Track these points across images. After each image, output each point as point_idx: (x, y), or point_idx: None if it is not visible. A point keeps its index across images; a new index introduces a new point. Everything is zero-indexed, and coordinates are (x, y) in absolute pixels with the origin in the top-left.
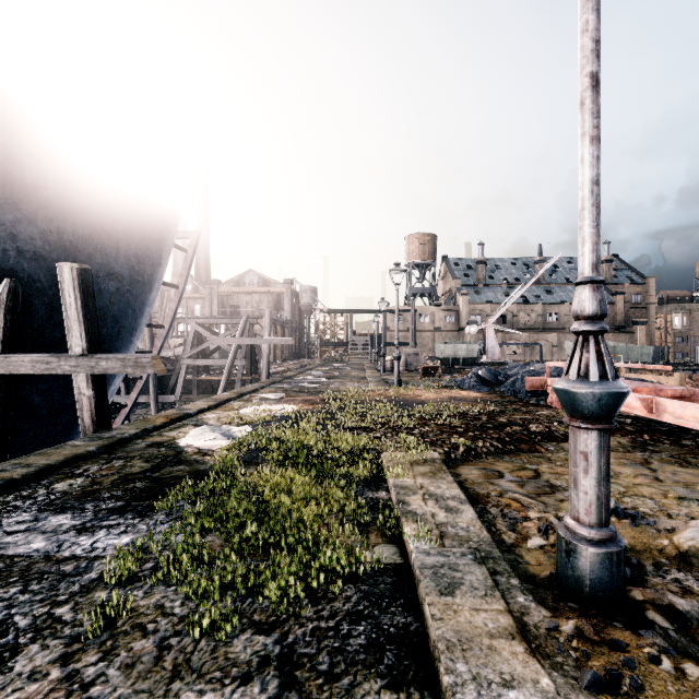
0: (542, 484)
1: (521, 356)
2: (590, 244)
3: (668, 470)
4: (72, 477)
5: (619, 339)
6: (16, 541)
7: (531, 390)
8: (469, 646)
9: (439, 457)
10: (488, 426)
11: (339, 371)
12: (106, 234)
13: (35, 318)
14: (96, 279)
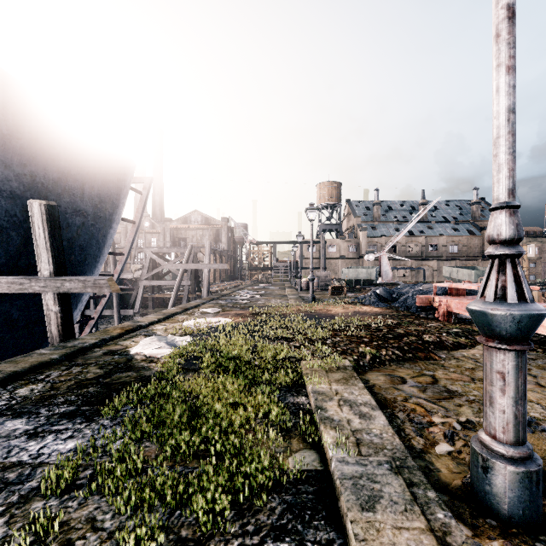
0: (440, 389)
1: (408, 278)
2: (506, 170)
3: None
4: (34, 383)
5: (486, 264)
6: None
7: (421, 306)
8: None
9: (350, 364)
10: (389, 336)
11: (265, 290)
12: (73, 177)
13: (12, 246)
14: (65, 214)
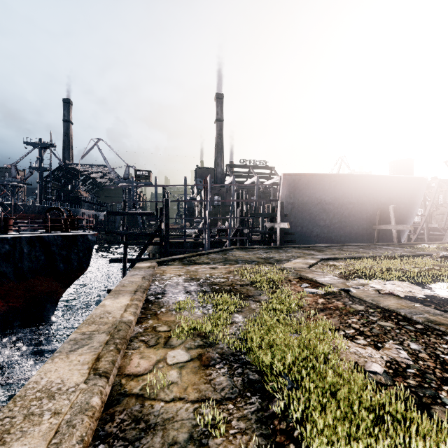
0: None
1: None
2: None
3: None
4: (392, 246)
5: None
6: (385, 247)
7: None
8: (429, 252)
9: None
10: None
11: None
12: (400, 193)
13: (383, 217)
14: (398, 205)
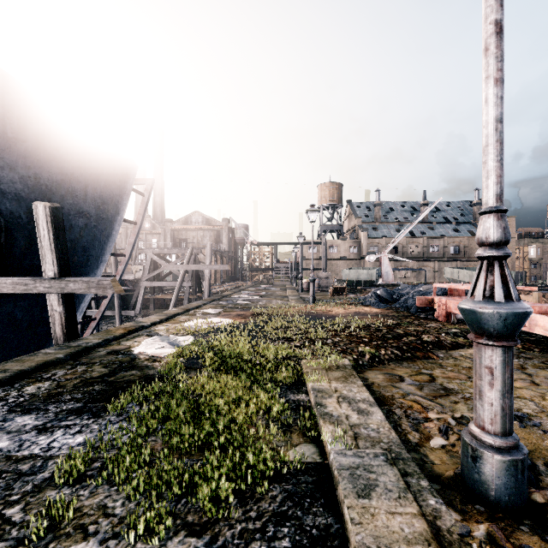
0: (437, 387)
1: (409, 279)
2: (494, 176)
3: (542, 374)
4: (41, 381)
5: None
6: None
7: (420, 306)
8: None
9: (349, 363)
10: (388, 336)
11: (265, 291)
12: (76, 179)
13: (17, 248)
14: (68, 216)
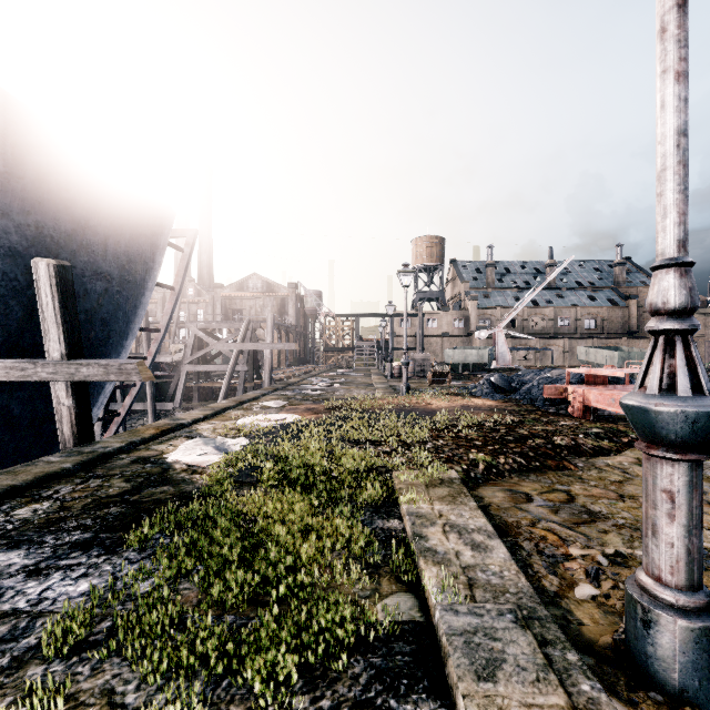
0: (578, 510)
1: (532, 362)
2: (675, 214)
3: None
4: (39, 501)
5: (633, 344)
6: None
7: (549, 398)
8: None
9: (457, 476)
10: (508, 439)
11: (344, 378)
12: (92, 229)
13: (12, 320)
14: (82, 278)
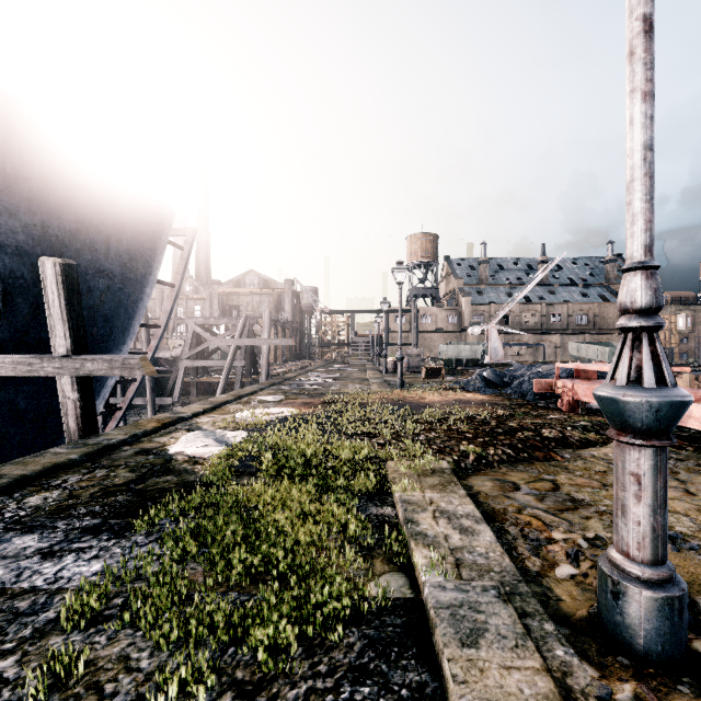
0: (563, 498)
1: (524, 357)
2: (642, 221)
3: (698, 481)
4: (48, 490)
5: None
6: None
7: (539, 392)
8: None
9: (448, 466)
10: (498, 431)
11: (340, 373)
12: (95, 229)
13: (19, 317)
14: (85, 276)
